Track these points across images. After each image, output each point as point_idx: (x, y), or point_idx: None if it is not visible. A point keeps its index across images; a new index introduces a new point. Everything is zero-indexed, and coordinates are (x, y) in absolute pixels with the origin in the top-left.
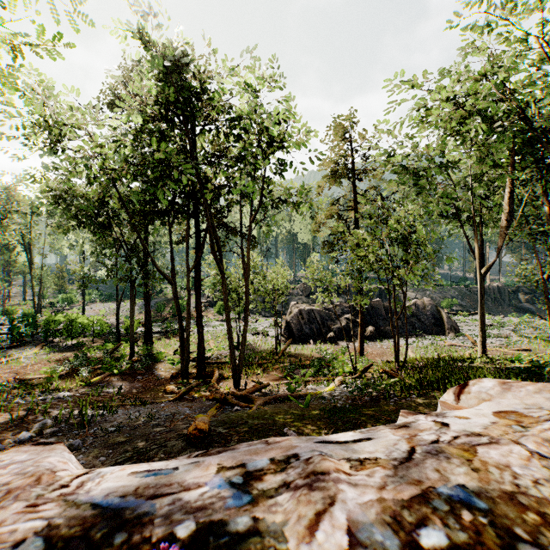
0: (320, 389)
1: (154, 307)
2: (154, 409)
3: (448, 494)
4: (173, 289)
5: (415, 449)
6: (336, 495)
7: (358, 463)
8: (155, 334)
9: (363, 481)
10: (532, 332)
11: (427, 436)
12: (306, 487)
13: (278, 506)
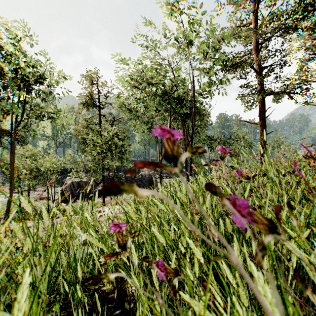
0: None
1: None
2: None
3: None
4: None
5: None
6: None
7: None
8: None
9: None
10: None
11: None
12: None
13: None
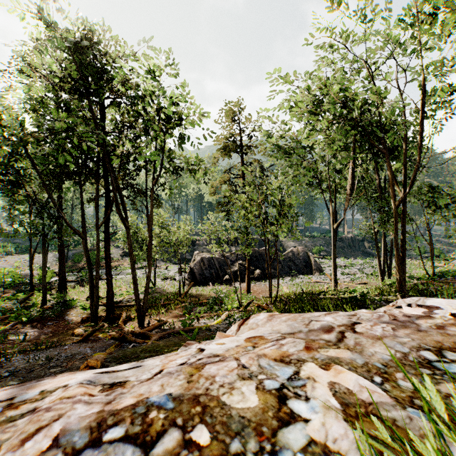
0: (210, 323)
1: (72, 258)
2: (56, 352)
3: (153, 401)
4: (83, 242)
5: (162, 371)
6: (66, 412)
7: (109, 386)
8: (71, 283)
9: (99, 400)
10: (370, 270)
11: (181, 360)
12: (44, 410)
13: (13, 427)
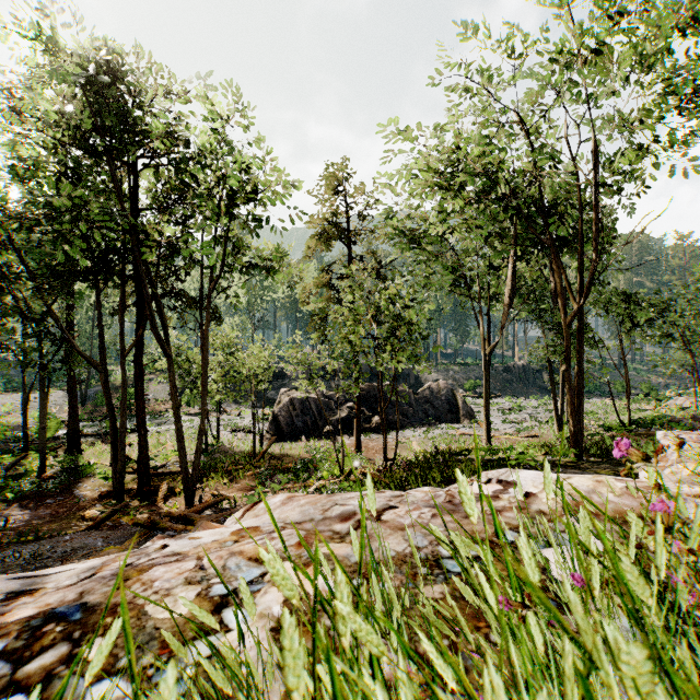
0: None
1: (93, 398)
2: (50, 545)
3: (59, 612)
4: (101, 377)
5: (95, 575)
6: None
7: (16, 595)
8: (89, 438)
9: None
10: (547, 415)
11: (128, 560)
12: None
13: None
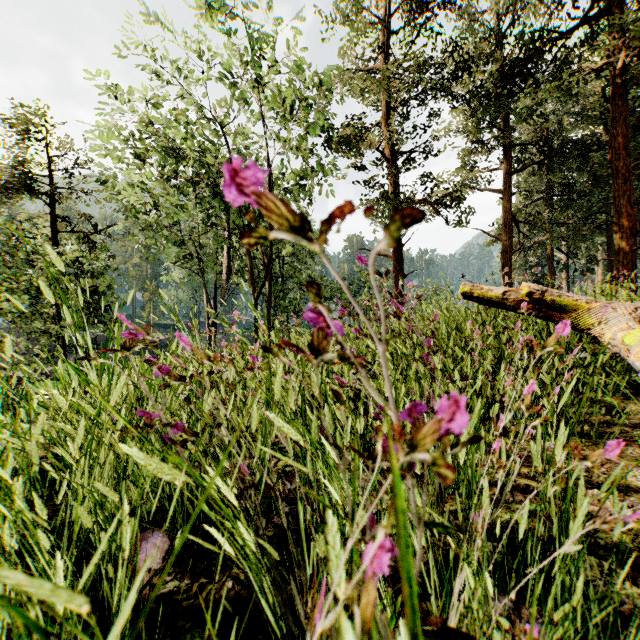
0: None
1: None
2: None
3: None
4: None
5: None
6: None
7: None
8: None
9: None
10: None
11: None
12: None
13: None
